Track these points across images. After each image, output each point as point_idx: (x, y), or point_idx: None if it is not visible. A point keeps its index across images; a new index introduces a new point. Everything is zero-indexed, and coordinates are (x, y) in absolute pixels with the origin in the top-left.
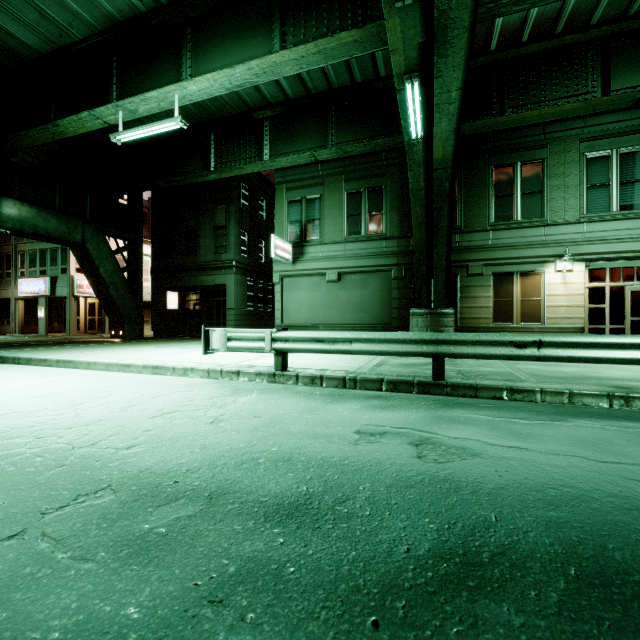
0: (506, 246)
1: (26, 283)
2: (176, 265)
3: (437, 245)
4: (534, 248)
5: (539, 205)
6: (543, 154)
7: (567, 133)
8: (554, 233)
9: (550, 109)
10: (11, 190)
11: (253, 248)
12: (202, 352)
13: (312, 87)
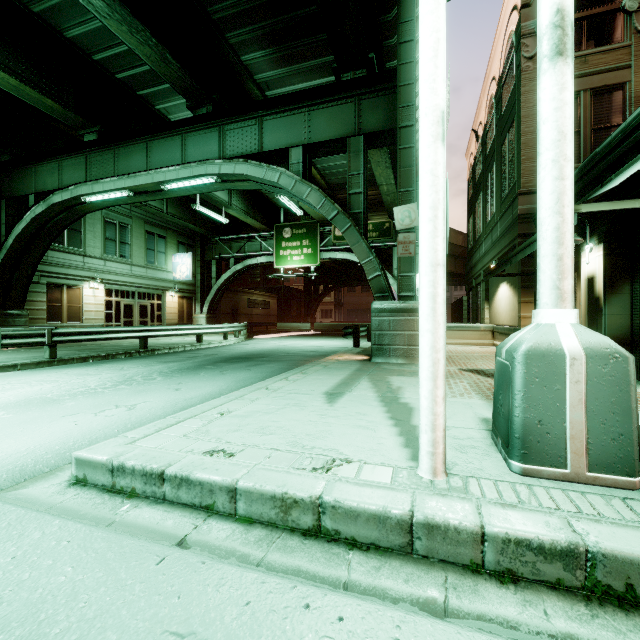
0: (59, 264)
1: None
2: None
3: (30, 257)
4: (78, 270)
5: (80, 240)
6: None
7: None
8: (90, 262)
9: None
10: None
11: None
12: None
13: None
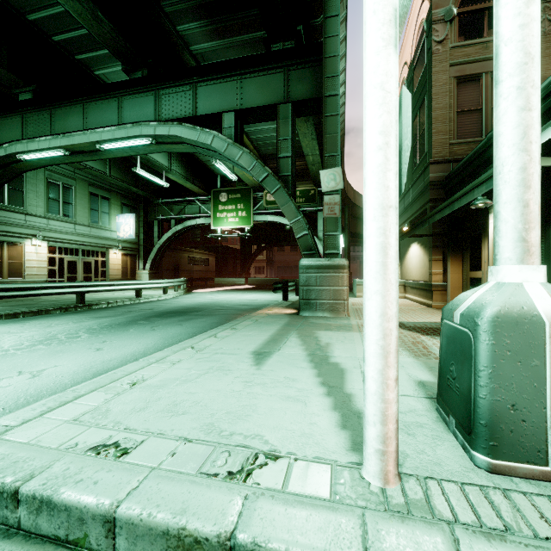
0: None
1: None
2: None
3: None
4: (19, 227)
5: (22, 199)
6: None
7: None
8: (32, 220)
9: None
10: None
11: None
12: None
13: None
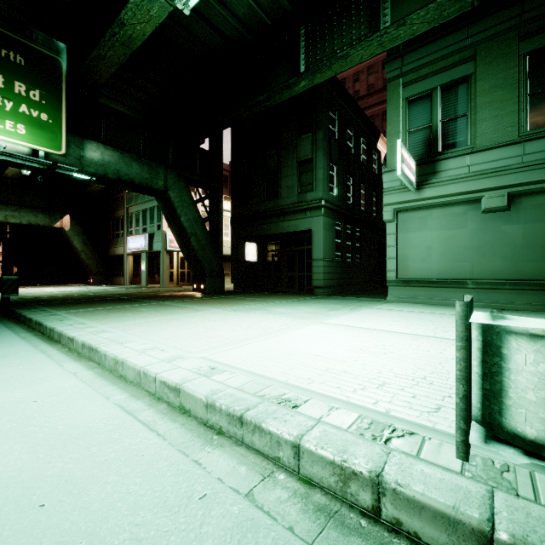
0: None
1: (132, 240)
2: (255, 212)
3: None
4: None
5: None
6: None
7: None
8: None
9: None
10: (98, 135)
11: (341, 185)
12: (457, 443)
13: None
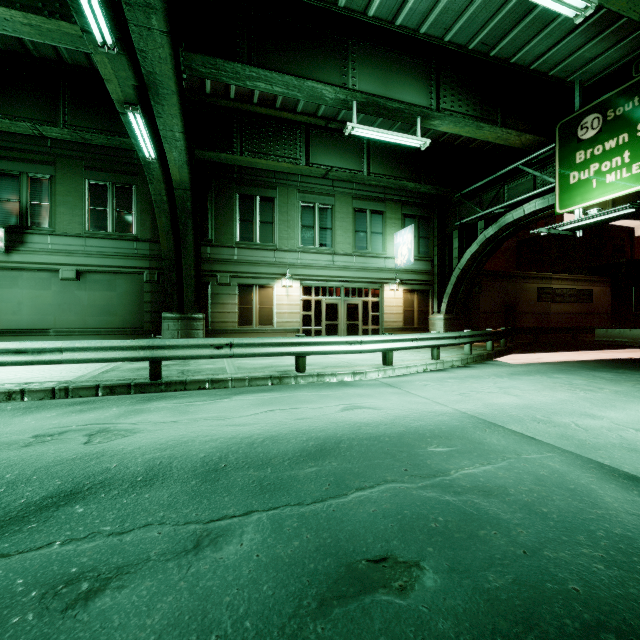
0: (248, 262)
1: None
2: None
3: (185, 255)
4: (268, 267)
5: (271, 233)
6: (274, 194)
7: (289, 183)
8: (281, 257)
9: (274, 163)
10: None
11: None
12: None
13: (33, 48)
